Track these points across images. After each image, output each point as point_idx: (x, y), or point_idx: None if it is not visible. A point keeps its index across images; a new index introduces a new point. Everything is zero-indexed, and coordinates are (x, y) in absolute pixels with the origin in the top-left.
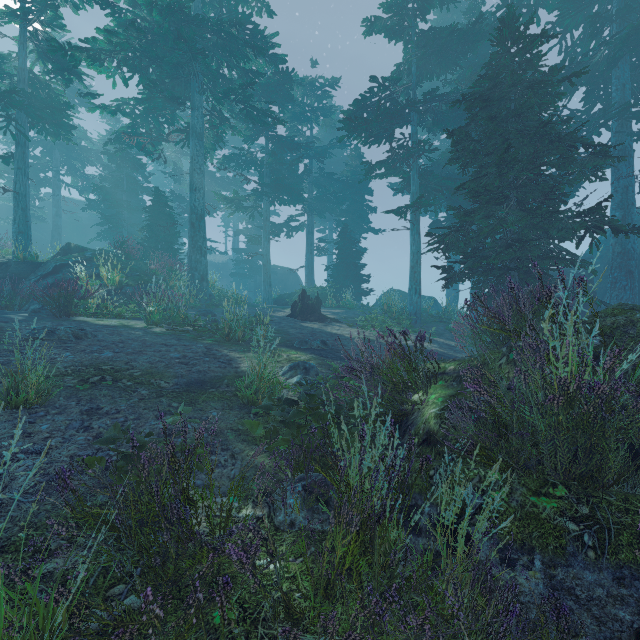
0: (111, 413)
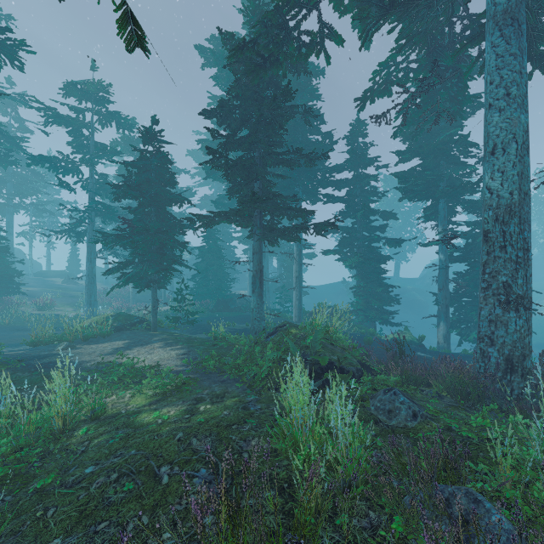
0: (68, 298)
